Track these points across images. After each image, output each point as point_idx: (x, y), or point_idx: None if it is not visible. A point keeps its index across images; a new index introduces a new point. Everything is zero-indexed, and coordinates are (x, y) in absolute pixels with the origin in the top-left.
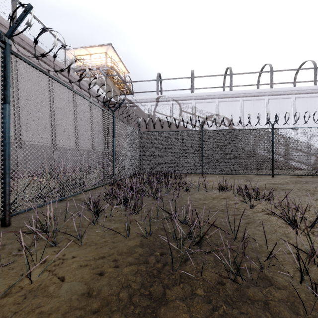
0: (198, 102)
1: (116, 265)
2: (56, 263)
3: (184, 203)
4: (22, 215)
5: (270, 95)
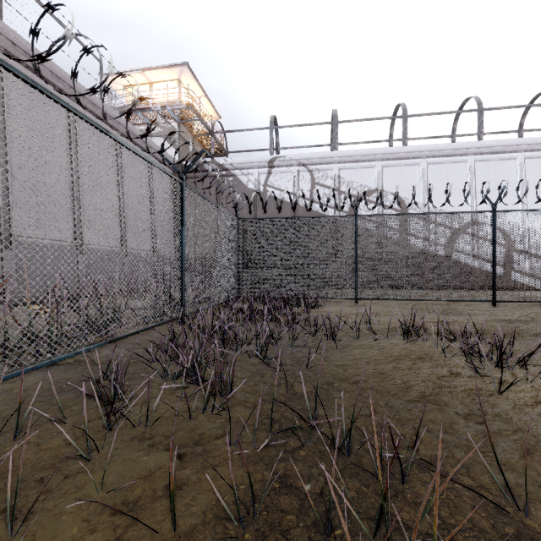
0: (345, 168)
1: None
2: None
3: (334, 375)
4: None
5: (478, 154)
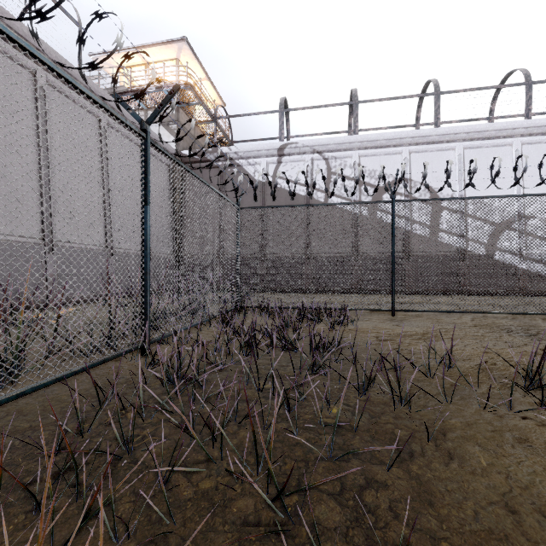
0: (366, 154)
1: None
2: None
3: None
4: None
5: (525, 135)
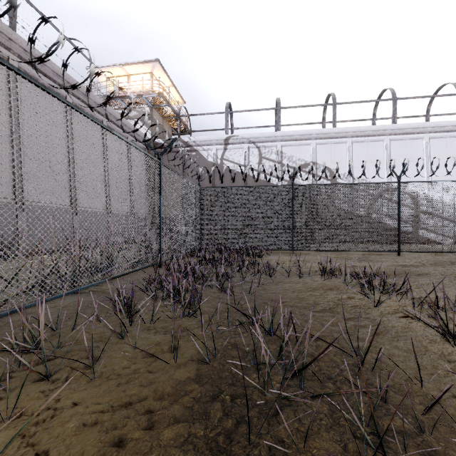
0: (286, 145)
1: (149, 422)
2: (41, 417)
3: (269, 298)
4: (7, 318)
5: (392, 134)
